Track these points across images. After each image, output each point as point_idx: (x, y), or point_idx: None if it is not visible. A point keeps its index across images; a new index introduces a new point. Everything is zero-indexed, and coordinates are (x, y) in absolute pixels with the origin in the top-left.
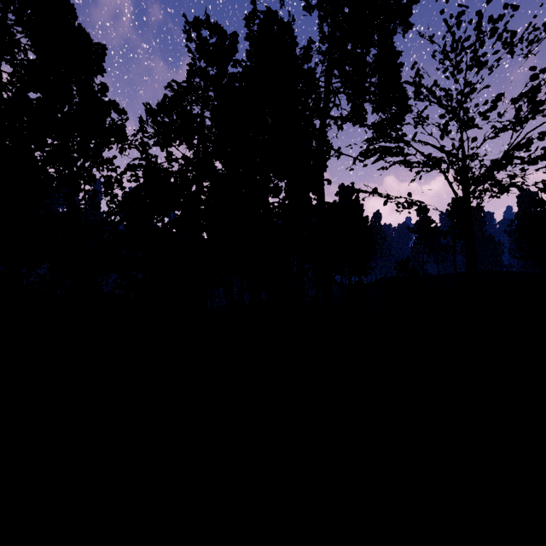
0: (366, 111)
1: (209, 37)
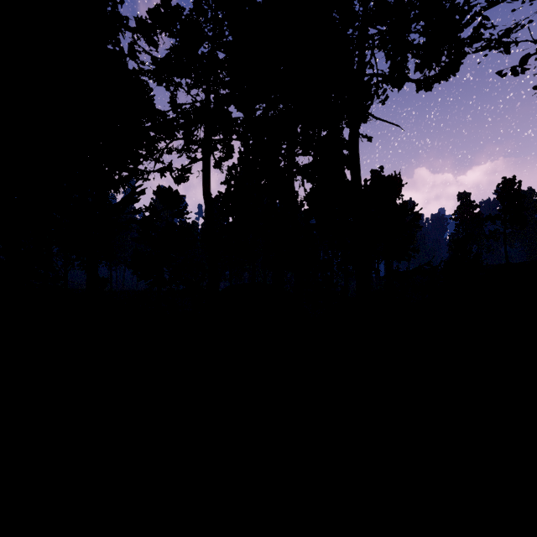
0: (408, 68)
1: None
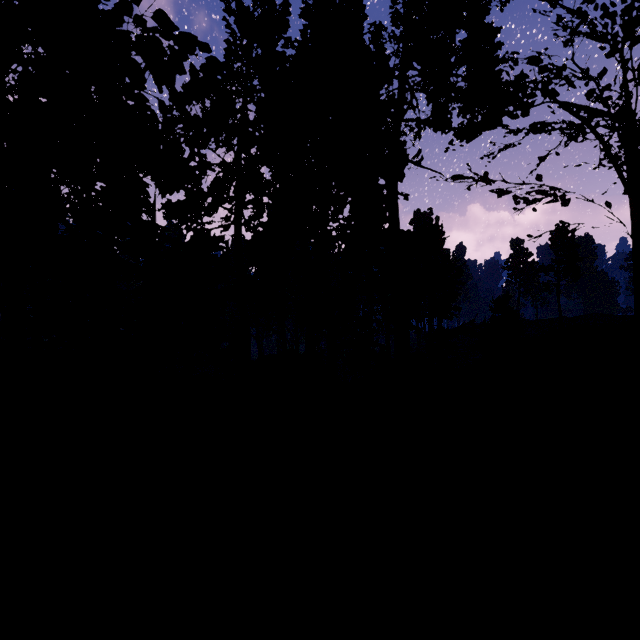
0: (450, 112)
1: (253, 9)
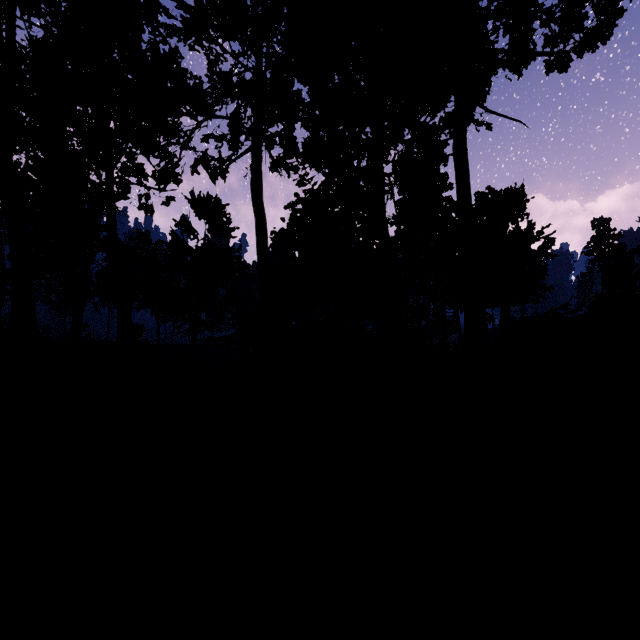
0: (534, 43)
1: None
